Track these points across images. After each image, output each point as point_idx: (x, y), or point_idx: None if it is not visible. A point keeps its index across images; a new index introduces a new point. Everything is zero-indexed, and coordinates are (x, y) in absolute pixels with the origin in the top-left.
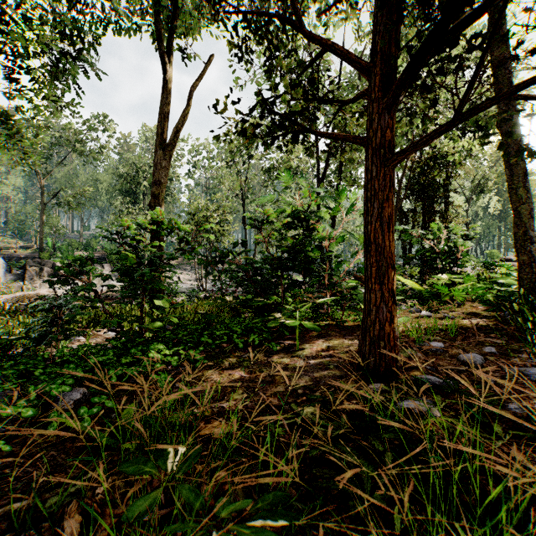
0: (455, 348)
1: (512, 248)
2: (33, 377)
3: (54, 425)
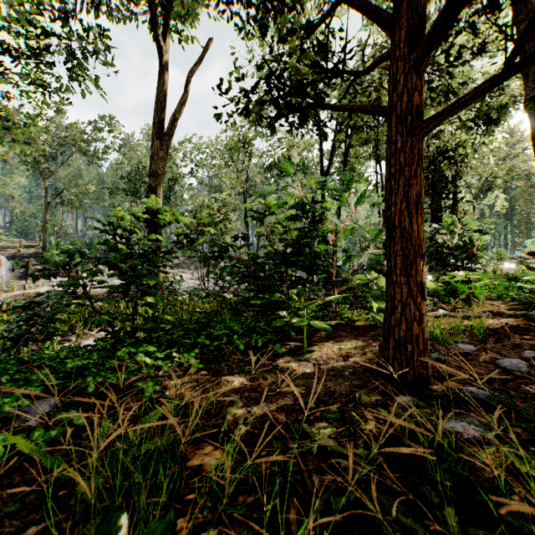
0: (490, 352)
1: (518, 247)
2: (0, 384)
3: (2, 451)
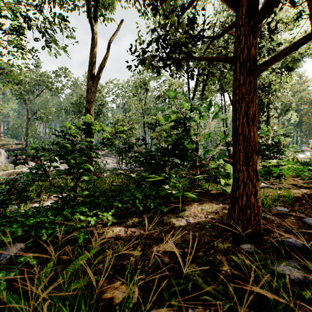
0: (298, 213)
1: (304, 144)
2: None
3: None
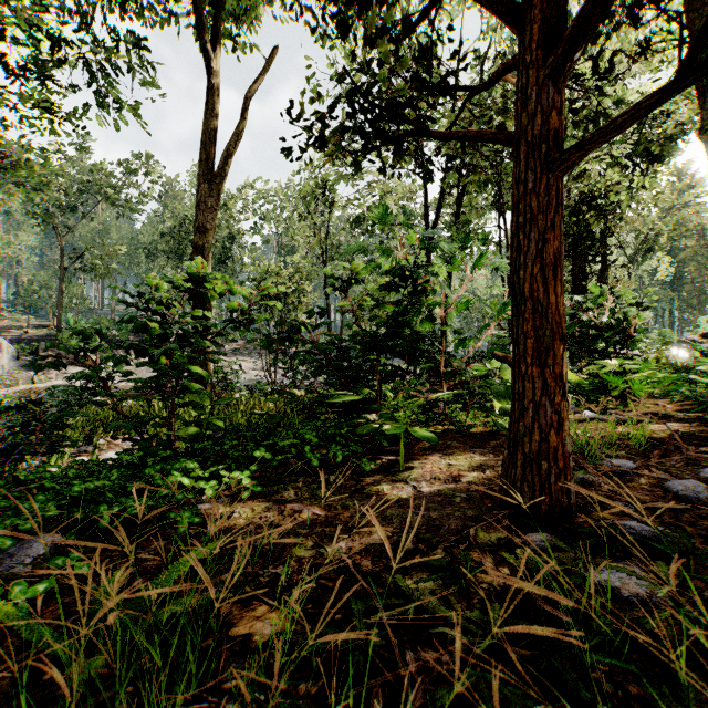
0: (655, 471)
1: (689, 326)
2: None
3: None
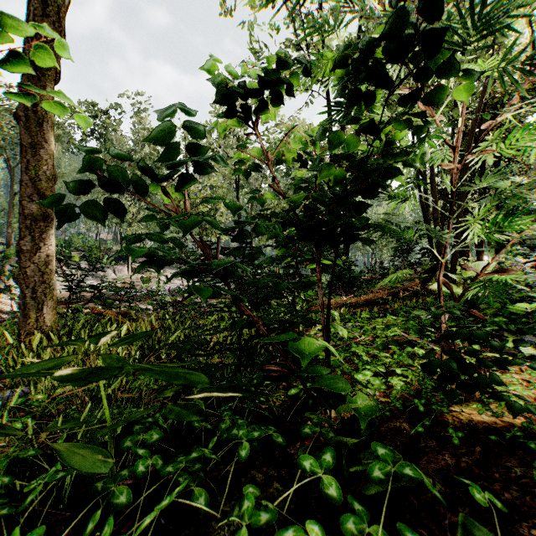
0: None
1: None
2: None
3: None
